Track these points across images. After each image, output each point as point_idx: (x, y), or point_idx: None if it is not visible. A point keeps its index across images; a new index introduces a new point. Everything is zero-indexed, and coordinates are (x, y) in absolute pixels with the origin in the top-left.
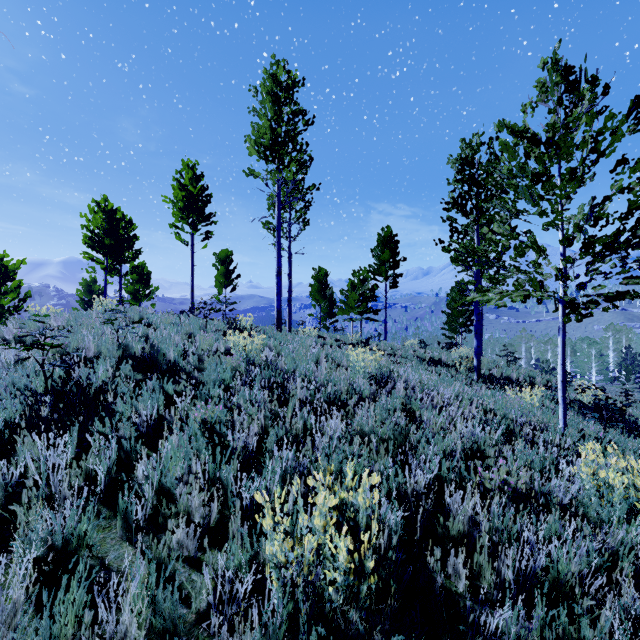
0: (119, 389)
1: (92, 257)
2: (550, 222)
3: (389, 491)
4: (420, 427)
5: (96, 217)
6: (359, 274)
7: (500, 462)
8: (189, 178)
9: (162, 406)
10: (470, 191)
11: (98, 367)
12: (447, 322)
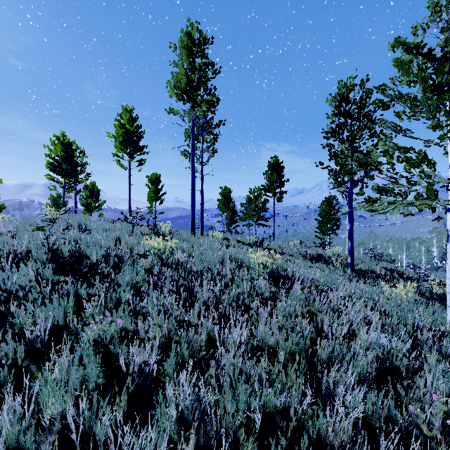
0: (30, 295)
1: (53, 178)
2: (442, 135)
3: (309, 445)
4: (321, 331)
5: (56, 148)
6: (254, 191)
7: (433, 396)
8: (127, 119)
9: (71, 312)
10: (346, 122)
11: (23, 270)
12: (319, 227)
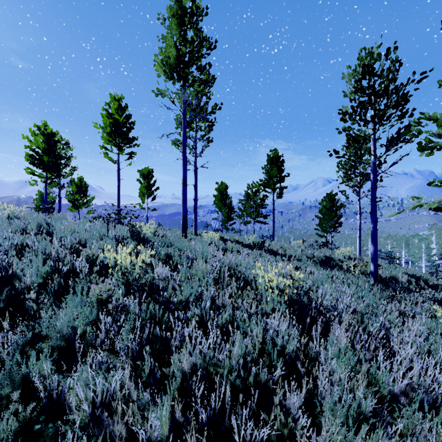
0: None
1: (33, 172)
2: None
3: None
4: None
5: (36, 139)
6: (252, 187)
7: None
8: (116, 109)
9: None
10: (369, 100)
11: None
12: (320, 224)
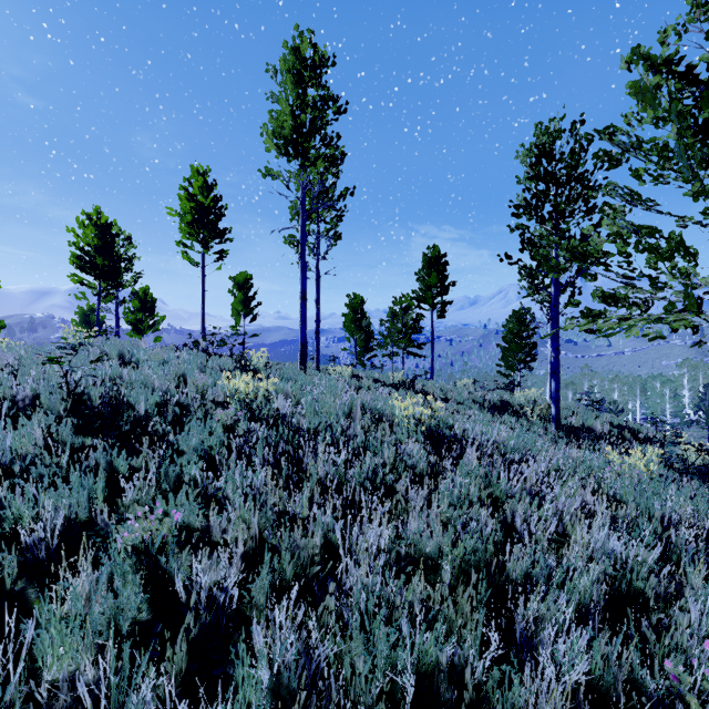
0: (33, 469)
1: (81, 280)
2: (708, 208)
3: None
4: (511, 529)
5: (86, 232)
6: (401, 301)
7: (706, 644)
8: (199, 187)
9: (101, 497)
10: (547, 190)
11: (24, 428)
12: (503, 358)
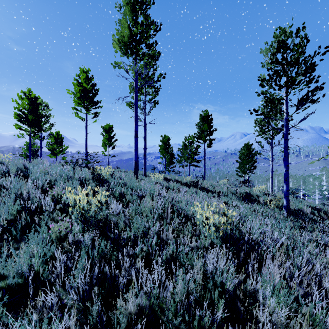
0: None
1: (20, 127)
2: None
3: None
4: None
5: (23, 102)
6: (188, 139)
7: None
8: (84, 79)
9: None
10: (283, 69)
11: None
12: (239, 167)
